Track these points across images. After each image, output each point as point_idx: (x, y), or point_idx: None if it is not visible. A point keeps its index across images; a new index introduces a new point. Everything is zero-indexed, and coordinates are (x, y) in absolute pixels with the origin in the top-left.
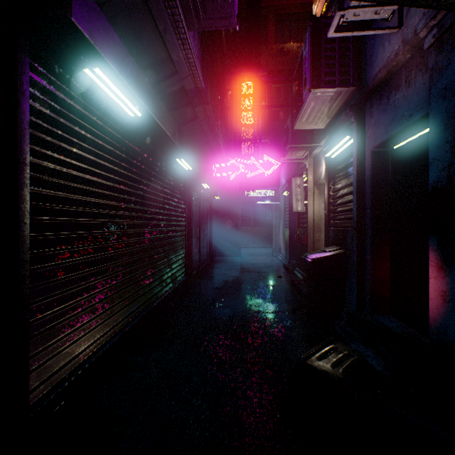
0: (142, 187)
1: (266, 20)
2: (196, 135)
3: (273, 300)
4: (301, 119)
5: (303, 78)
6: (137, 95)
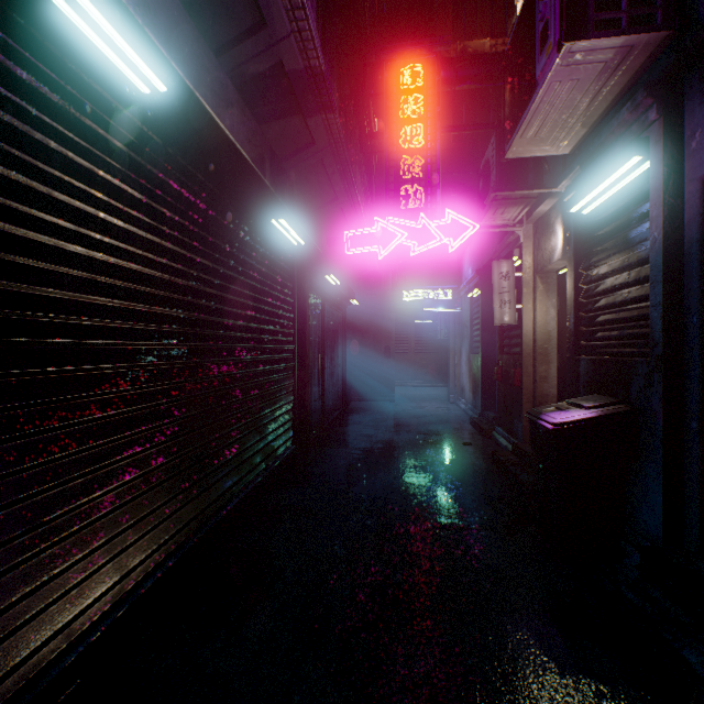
0: (191, 270)
1: (438, 4)
2: (314, 182)
3: (461, 497)
4: (524, 130)
5: (536, 33)
6: (140, 18)
